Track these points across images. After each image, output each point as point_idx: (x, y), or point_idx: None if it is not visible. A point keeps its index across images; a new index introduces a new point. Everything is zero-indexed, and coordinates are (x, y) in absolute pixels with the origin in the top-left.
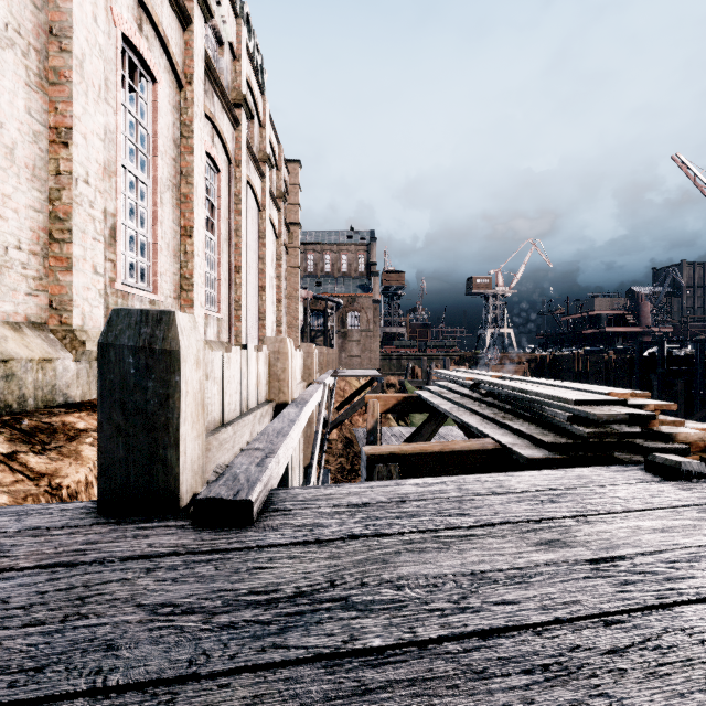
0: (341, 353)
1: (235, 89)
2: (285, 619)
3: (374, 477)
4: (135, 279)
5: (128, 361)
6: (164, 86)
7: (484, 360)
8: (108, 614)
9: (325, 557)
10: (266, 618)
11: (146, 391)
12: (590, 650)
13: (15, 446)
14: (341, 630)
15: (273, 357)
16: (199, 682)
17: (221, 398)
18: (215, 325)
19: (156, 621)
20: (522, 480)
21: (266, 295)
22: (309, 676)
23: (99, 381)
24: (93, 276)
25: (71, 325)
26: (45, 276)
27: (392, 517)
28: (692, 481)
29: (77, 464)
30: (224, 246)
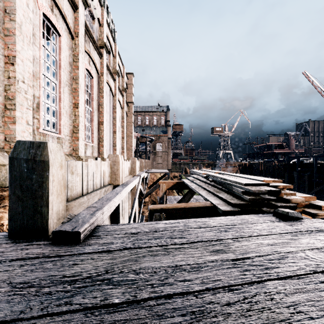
0: (153, 162)
1: (100, 40)
2: (76, 289)
3: (153, 219)
4: (49, 127)
5: (23, 165)
6: (64, 38)
7: (218, 165)
8: None
9: (109, 259)
10: (67, 289)
11: (32, 179)
12: (217, 304)
13: None
14: (101, 295)
15: (112, 164)
16: (21, 322)
17: (81, 183)
18: (90, 149)
19: (13, 291)
20: (215, 221)
21: (116, 135)
22: (76, 318)
23: (9, 175)
24: (26, 126)
25: None
26: (3, 126)
27: (147, 239)
28: (293, 221)
29: None
30: (95, 112)
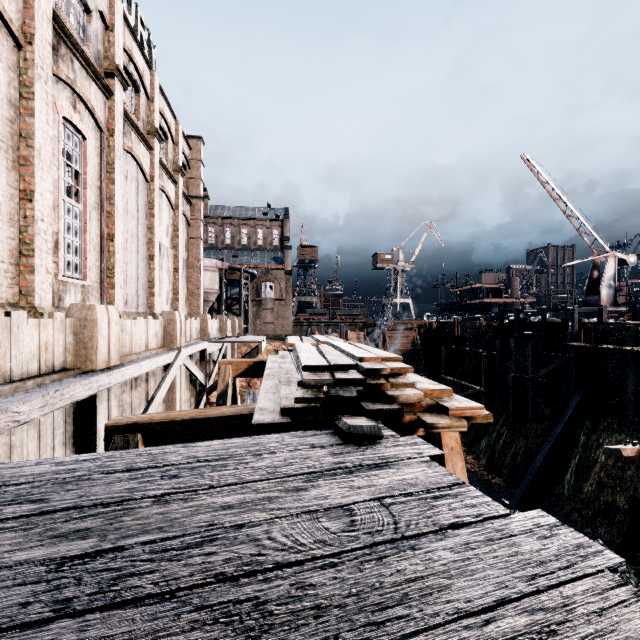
0: (256, 320)
1: (107, 59)
2: None
3: (109, 448)
4: None
5: None
6: None
7: (381, 326)
8: None
9: None
10: None
11: None
12: None
13: None
14: None
15: (79, 325)
16: None
17: None
18: (79, 292)
19: None
20: (188, 451)
21: (154, 263)
22: None
23: None
24: None
25: None
26: None
27: None
28: (357, 444)
29: None
30: (93, 213)
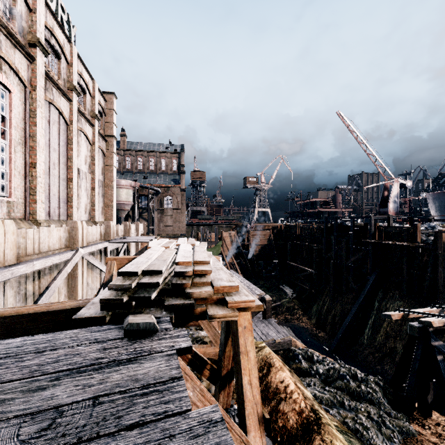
0: (160, 223)
1: (30, 33)
2: None
3: None
4: None
5: None
6: None
7: (246, 228)
8: None
9: None
10: None
11: None
12: None
13: None
14: None
15: None
16: None
17: None
18: (4, 207)
19: None
20: None
21: (73, 184)
22: None
23: None
24: None
25: None
26: None
27: None
28: (131, 338)
29: None
30: (18, 148)
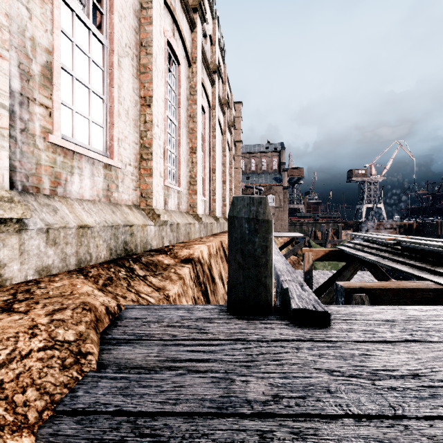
0: None
1: (212, 63)
2: (426, 389)
3: (351, 302)
4: (170, 179)
5: (244, 226)
6: (183, 66)
7: (364, 226)
8: (303, 372)
9: (405, 352)
10: (411, 387)
11: (254, 243)
12: None
13: (144, 272)
14: None
15: None
16: (411, 420)
17: None
18: (203, 205)
19: (339, 379)
20: None
21: (226, 186)
22: None
23: (229, 237)
24: (159, 178)
25: (152, 206)
26: (139, 179)
27: (423, 330)
28: None
29: (172, 284)
30: (207, 157)
